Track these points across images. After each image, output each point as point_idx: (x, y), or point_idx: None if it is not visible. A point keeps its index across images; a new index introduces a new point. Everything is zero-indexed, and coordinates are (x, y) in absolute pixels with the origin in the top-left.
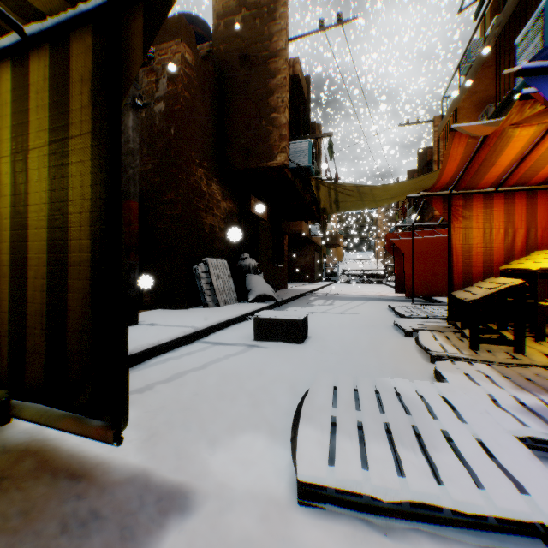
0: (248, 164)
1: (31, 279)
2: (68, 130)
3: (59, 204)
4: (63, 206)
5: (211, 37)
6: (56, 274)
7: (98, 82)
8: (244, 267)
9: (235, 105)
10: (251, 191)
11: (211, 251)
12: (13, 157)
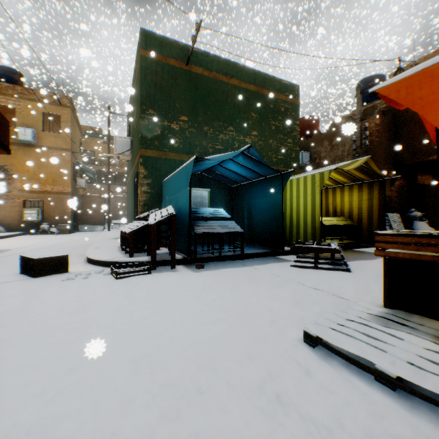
0: (413, 160)
1: (362, 222)
2: (371, 197)
3: (369, 210)
4: (370, 210)
5: (384, 80)
6: (369, 221)
7: (379, 190)
8: (410, 217)
9: (403, 129)
10: (416, 169)
11: (388, 209)
12: (357, 201)
